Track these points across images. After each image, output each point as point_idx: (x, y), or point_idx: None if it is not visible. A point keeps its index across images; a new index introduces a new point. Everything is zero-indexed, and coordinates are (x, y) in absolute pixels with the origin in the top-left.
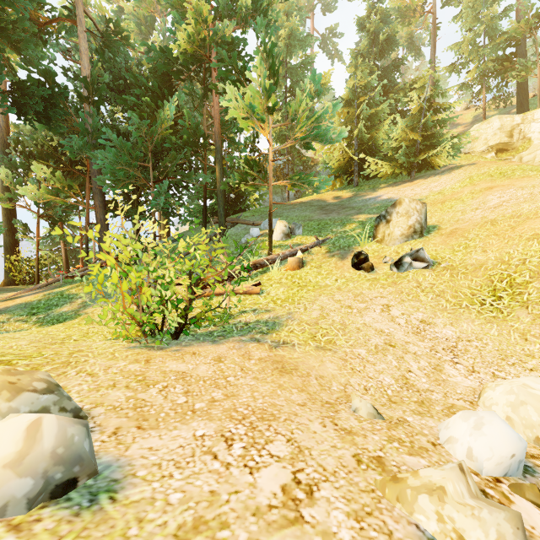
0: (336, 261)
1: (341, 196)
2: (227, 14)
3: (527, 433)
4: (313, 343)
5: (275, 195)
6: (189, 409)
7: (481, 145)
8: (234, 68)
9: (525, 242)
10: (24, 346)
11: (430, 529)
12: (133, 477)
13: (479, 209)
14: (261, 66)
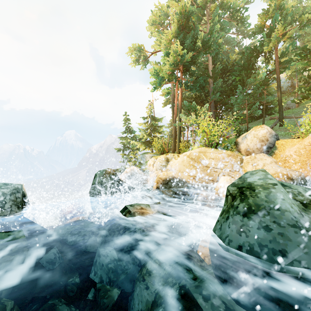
0: None
1: None
2: (289, 24)
3: None
4: None
5: None
6: None
7: None
8: (305, 49)
9: None
10: None
11: None
12: None
13: None
14: None
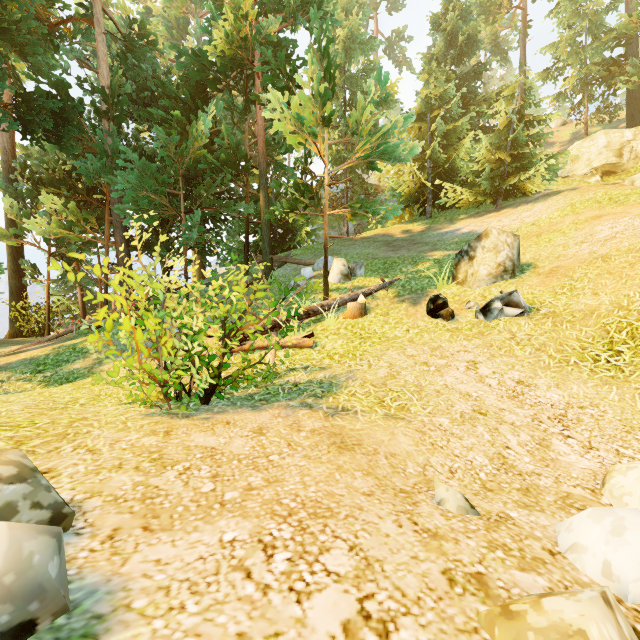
0: (407, 307)
1: (411, 229)
2: (273, 9)
3: None
4: (381, 410)
5: (331, 230)
6: (216, 501)
7: (583, 167)
8: (282, 72)
9: None
10: (16, 412)
11: None
12: (126, 610)
13: (586, 243)
14: (314, 67)
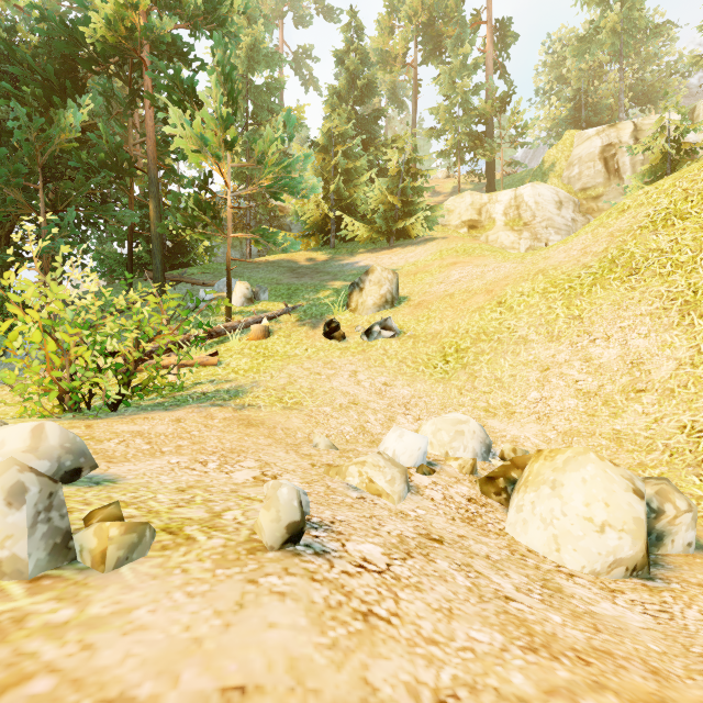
0: (307, 330)
1: (315, 258)
2: (167, 5)
3: (442, 449)
4: (280, 405)
5: (232, 249)
6: (157, 451)
7: (456, 219)
8: (180, 83)
9: (470, 314)
10: None
11: (355, 483)
12: (124, 478)
13: (443, 283)
14: (217, 91)
